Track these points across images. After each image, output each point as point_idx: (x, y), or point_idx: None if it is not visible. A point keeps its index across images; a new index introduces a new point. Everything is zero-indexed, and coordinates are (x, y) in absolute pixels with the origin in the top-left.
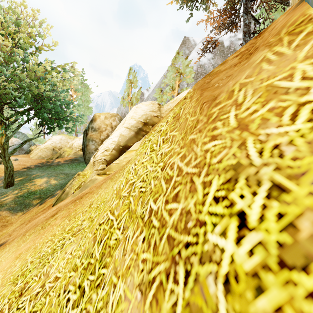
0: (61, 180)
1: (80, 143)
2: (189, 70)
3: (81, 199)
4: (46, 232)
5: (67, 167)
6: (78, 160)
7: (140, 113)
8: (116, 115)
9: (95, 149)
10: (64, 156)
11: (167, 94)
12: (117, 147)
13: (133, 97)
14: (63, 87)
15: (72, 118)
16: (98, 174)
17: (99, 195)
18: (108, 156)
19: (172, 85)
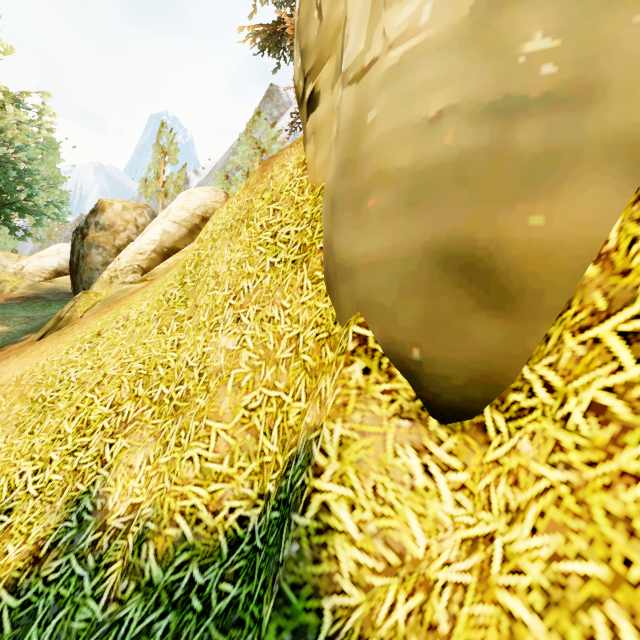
0: (20, 325)
1: (44, 265)
2: (277, 147)
3: (119, 301)
4: (76, 330)
5: (20, 309)
6: (45, 299)
7: (196, 203)
8: (145, 207)
9: (103, 263)
10: (2, 291)
11: (237, 184)
12: (159, 250)
13: (168, 182)
14: (27, 140)
15: (34, 206)
16: (132, 283)
17: (153, 285)
18: (145, 261)
19: (247, 169)
